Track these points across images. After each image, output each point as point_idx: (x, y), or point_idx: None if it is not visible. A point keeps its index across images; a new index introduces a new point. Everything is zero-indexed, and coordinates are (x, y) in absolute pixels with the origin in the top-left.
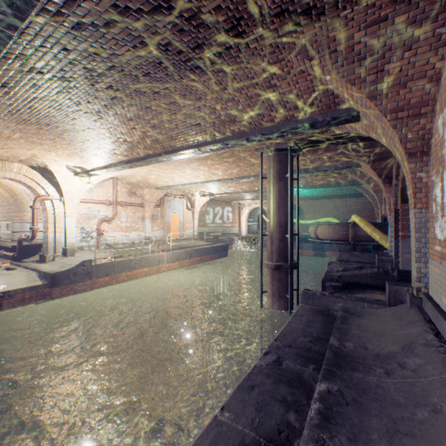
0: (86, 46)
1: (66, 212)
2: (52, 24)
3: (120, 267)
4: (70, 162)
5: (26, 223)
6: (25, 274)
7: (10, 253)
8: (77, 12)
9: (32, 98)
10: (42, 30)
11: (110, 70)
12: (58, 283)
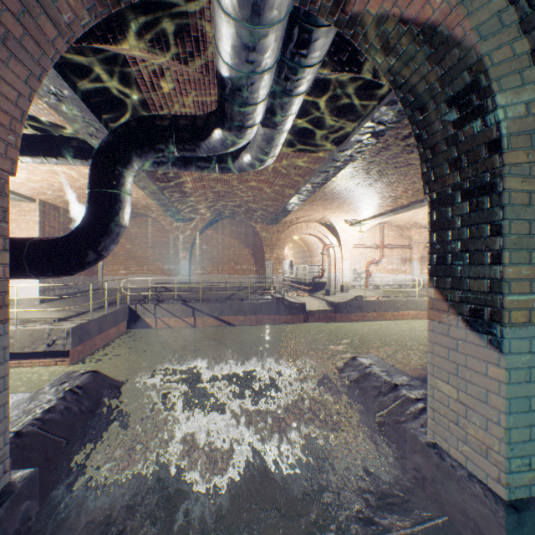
0: (365, 163)
1: (342, 256)
2: (351, 164)
3: (386, 306)
4: (346, 217)
5: (314, 266)
6: (318, 301)
7: (306, 287)
8: (363, 157)
9: (333, 189)
10: (346, 167)
11: (378, 165)
12: (339, 311)
